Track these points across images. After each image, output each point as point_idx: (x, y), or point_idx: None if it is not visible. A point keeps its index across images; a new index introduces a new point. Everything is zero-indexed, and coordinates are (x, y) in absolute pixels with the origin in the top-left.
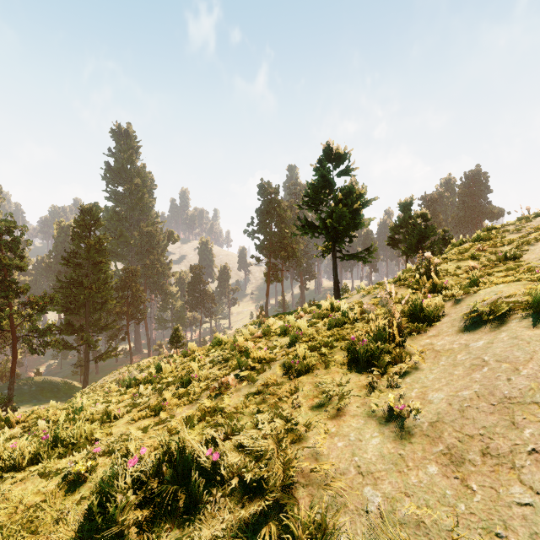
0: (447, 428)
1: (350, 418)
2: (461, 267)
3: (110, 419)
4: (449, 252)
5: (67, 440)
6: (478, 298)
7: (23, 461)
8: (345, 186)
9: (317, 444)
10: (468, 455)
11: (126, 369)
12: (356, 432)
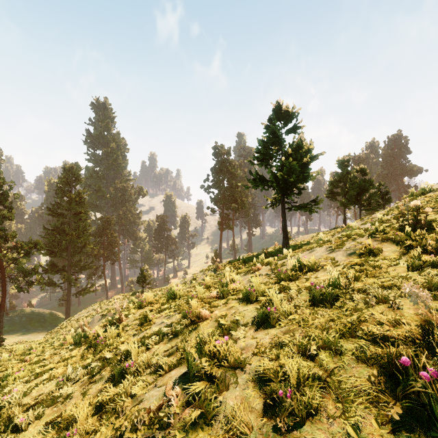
0: None
1: None
2: None
3: (7, 435)
4: (420, 202)
5: None
6: None
7: None
8: (294, 141)
9: None
10: None
11: (98, 306)
12: None
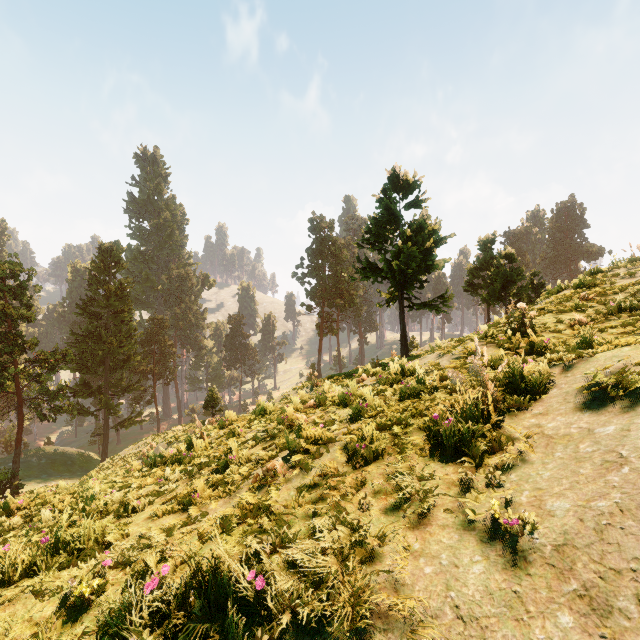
0: (581, 556)
1: (439, 530)
2: (563, 321)
3: (128, 513)
4: (545, 302)
5: (73, 543)
6: (596, 364)
7: (14, 572)
8: (415, 220)
9: (396, 567)
10: (617, 600)
11: (152, 440)
12: (449, 552)
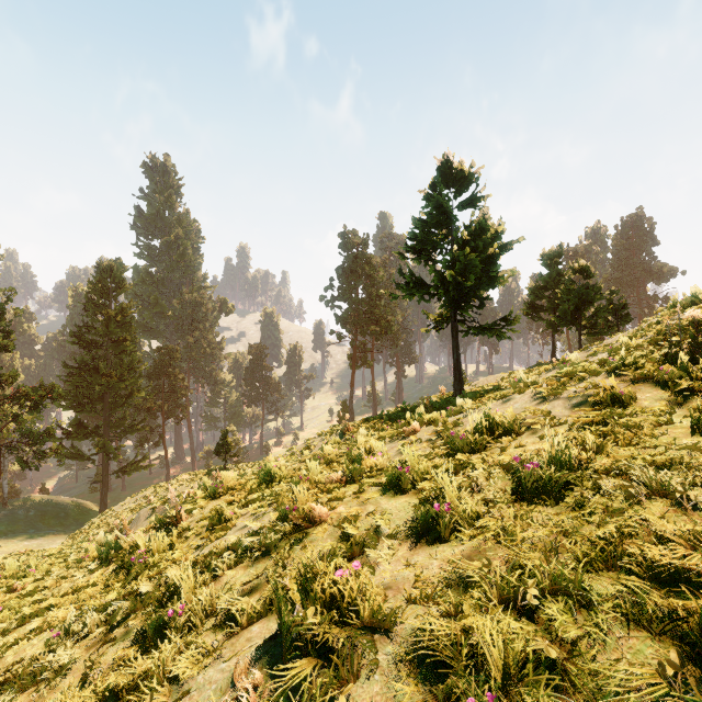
0: None
1: None
2: None
3: None
4: None
5: None
6: None
7: None
8: (473, 221)
9: None
10: None
11: (152, 491)
12: None
